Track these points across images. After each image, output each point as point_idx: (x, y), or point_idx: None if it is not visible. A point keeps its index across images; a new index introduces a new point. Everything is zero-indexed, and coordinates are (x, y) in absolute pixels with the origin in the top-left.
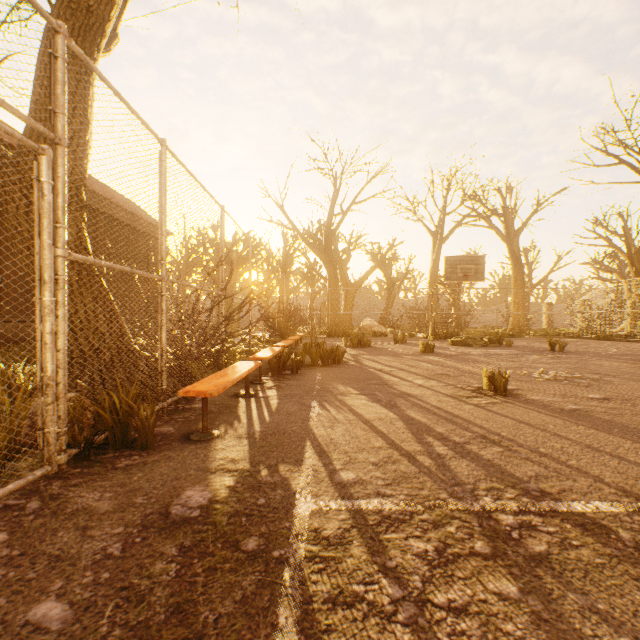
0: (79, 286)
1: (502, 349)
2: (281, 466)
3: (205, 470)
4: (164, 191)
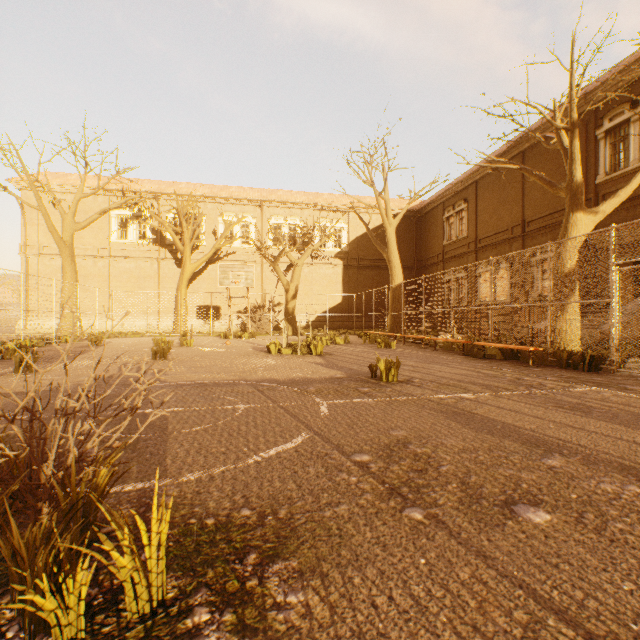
0: None
1: None
2: None
3: None
4: None
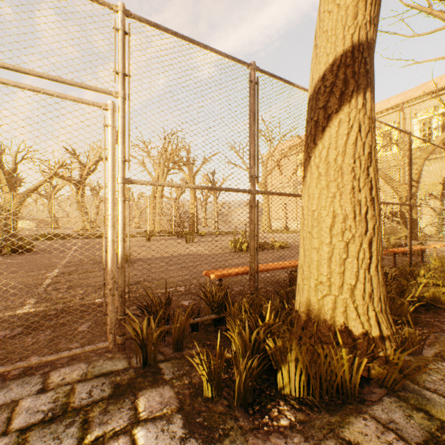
0: None
1: None
2: None
3: None
4: None
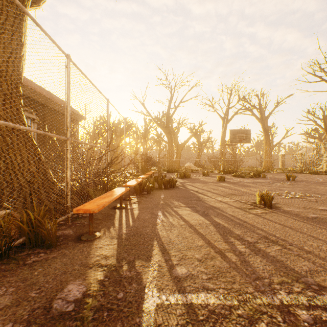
0: (17, 143)
1: (261, 179)
2: (137, 262)
3: (85, 265)
4: (68, 86)
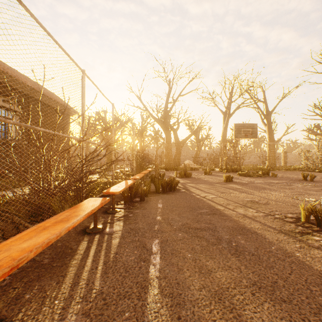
0: None
1: (272, 179)
2: None
3: None
4: None
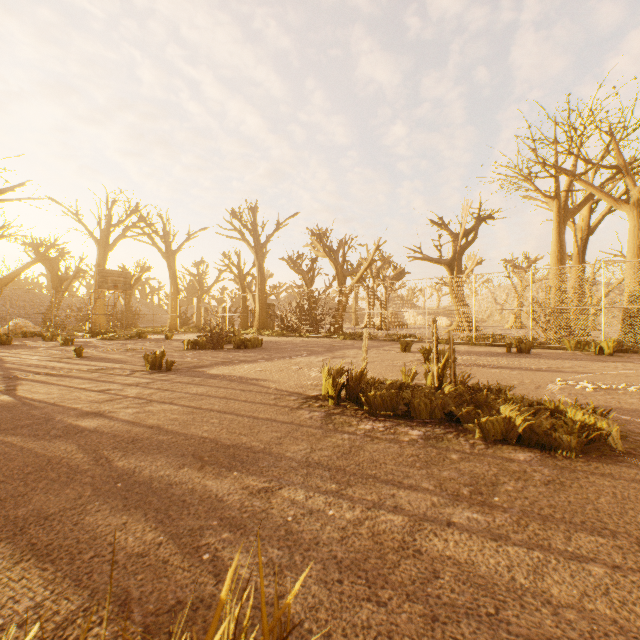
0: None
1: (136, 340)
2: None
3: None
4: None
